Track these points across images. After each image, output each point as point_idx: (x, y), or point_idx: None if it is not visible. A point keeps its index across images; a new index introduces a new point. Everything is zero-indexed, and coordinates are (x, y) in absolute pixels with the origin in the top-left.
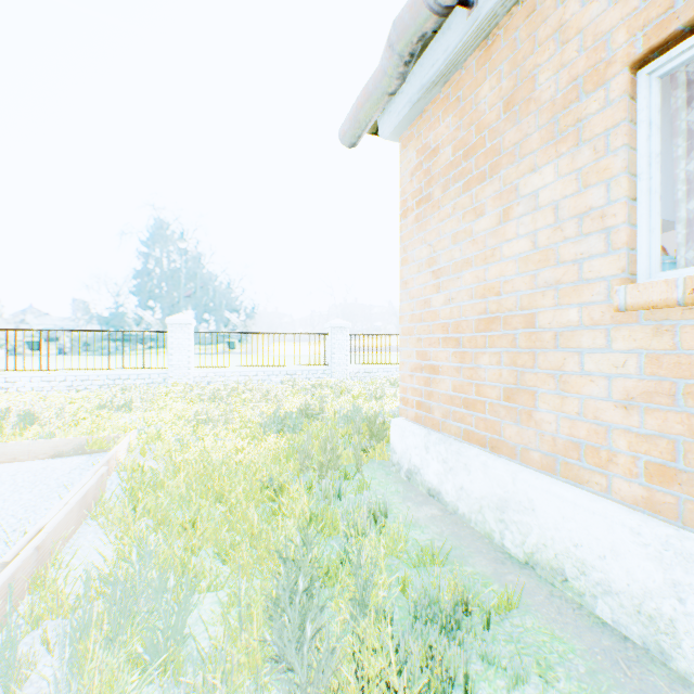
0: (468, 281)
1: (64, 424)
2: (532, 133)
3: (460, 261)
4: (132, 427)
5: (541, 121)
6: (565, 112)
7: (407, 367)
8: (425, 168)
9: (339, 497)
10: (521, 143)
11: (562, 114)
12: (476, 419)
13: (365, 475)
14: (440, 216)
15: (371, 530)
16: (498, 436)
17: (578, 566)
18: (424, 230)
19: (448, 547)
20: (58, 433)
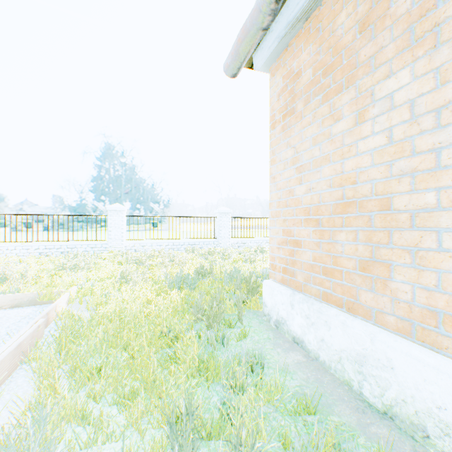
0: (327, 173)
1: (28, 281)
2: (387, 45)
3: (319, 158)
4: (76, 283)
5: (397, 33)
6: (421, 20)
7: (275, 241)
8: (290, 88)
9: (224, 344)
10: (376, 55)
11: (417, 23)
12: (334, 284)
13: (244, 323)
14: (302, 124)
15: (249, 376)
16: (353, 299)
17: (442, 427)
18: (289, 136)
19: (314, 394)
20: (21, 288)
